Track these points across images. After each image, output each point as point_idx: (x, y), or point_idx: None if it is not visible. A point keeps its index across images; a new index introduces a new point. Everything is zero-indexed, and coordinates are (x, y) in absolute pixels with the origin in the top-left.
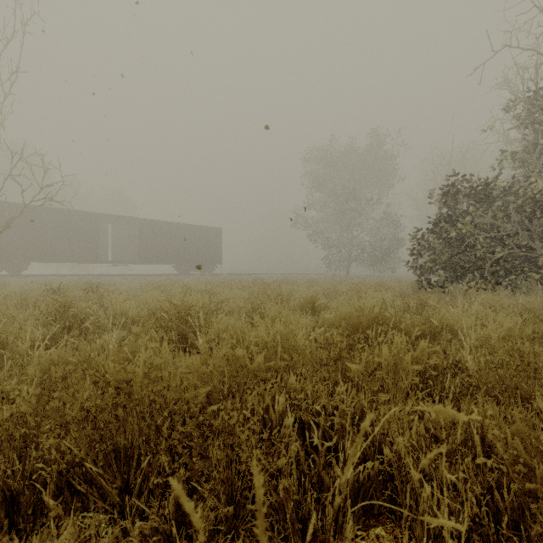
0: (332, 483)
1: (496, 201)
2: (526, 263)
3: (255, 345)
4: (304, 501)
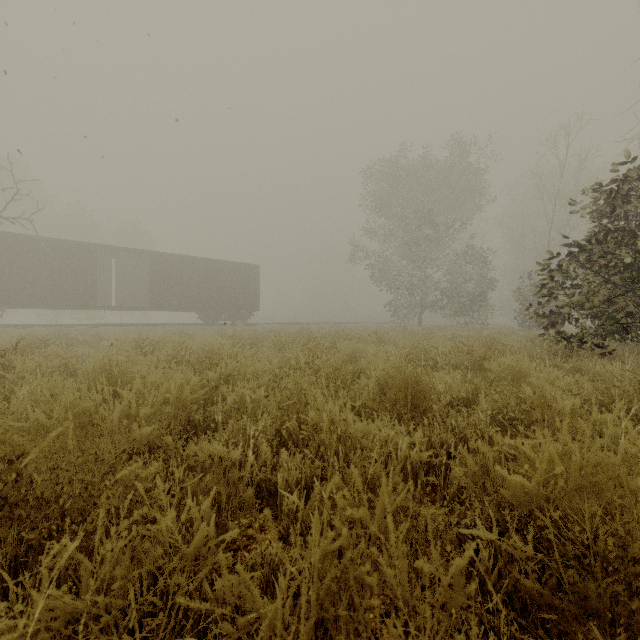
0: None
1: None
2: None
3: None
4: None
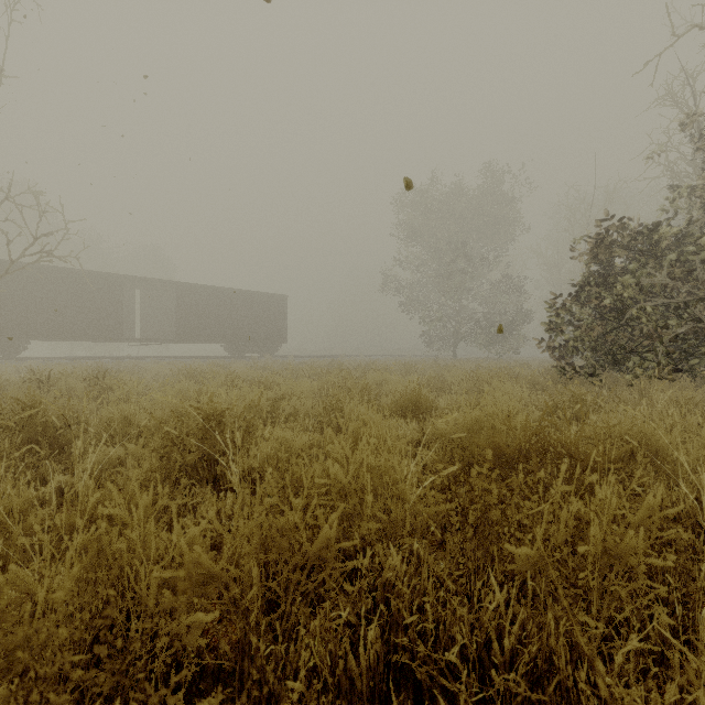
0: None
1: (672, 254)
2: None
3: (325, 486)
4: None
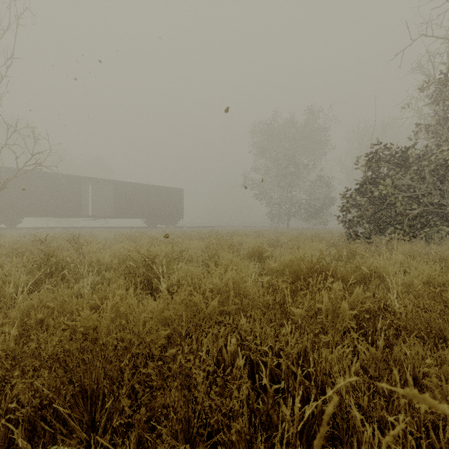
0: (279, 420)
1: (413, 166)
2: (438, 218)
3: (210, 290)
4: (254, 440)
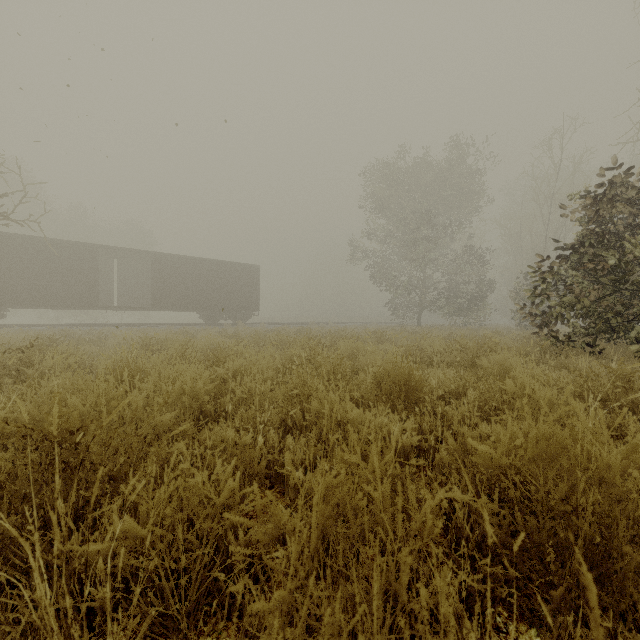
0: None
1: None
2: None
3: None
4: None
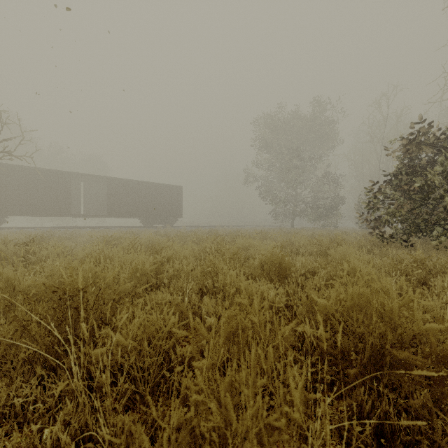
0: None
1: None
2: None
3: (183, 444)
4: None
